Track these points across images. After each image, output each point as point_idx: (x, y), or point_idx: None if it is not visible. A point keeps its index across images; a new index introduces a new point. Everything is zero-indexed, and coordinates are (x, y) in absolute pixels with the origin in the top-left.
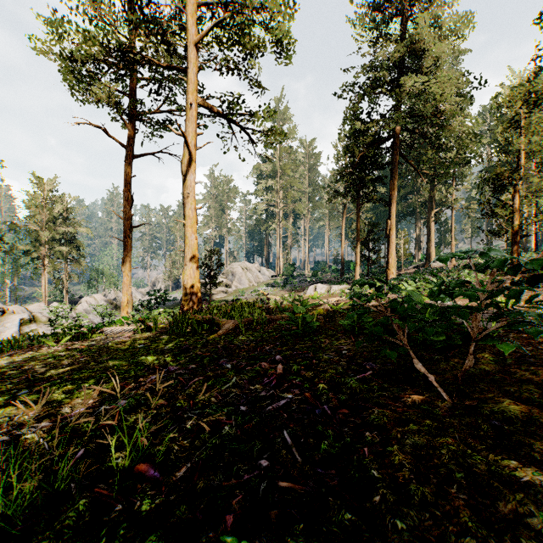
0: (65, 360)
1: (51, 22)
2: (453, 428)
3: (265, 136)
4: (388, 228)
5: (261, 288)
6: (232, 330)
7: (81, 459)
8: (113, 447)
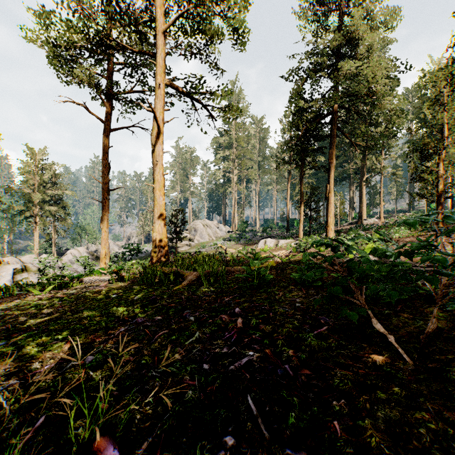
0: (45, 309)
1: (39, 14)
2: (423, 396)
3: (223, 112)
4: (327, 191)
5: (219, 241)
6: (195, 281)
7: (40, 428)
8: (72, 419)
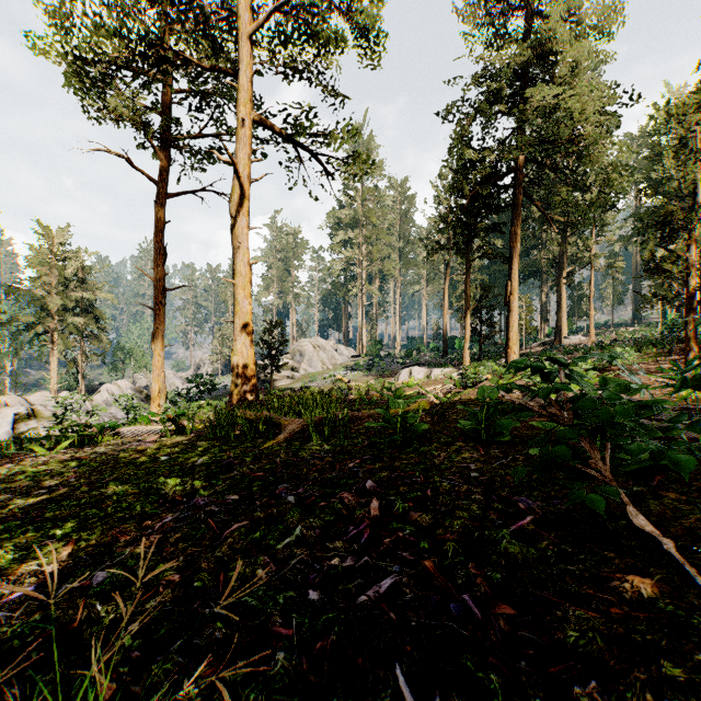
0: (48, 481)
1: (54, 12)
2: None
3: (345, 164)
4: (508, 292)
5: (338, 371)
6: (299, 433)
7: None
8: None
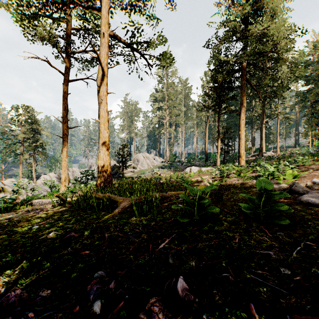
0: None
1: None
2: None
3: (158, 58)
4: (239, 129)
5: (155, 169)
6: (129, 207)
7: None
8: None
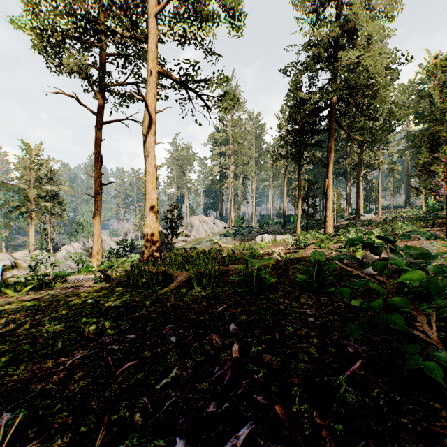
0: (5, 318)
1: (28, 1)
2: None
3: (219, 101)
4: (326, 186)
5: (216, 237)
6: (186, 282)
7: None
8: None
